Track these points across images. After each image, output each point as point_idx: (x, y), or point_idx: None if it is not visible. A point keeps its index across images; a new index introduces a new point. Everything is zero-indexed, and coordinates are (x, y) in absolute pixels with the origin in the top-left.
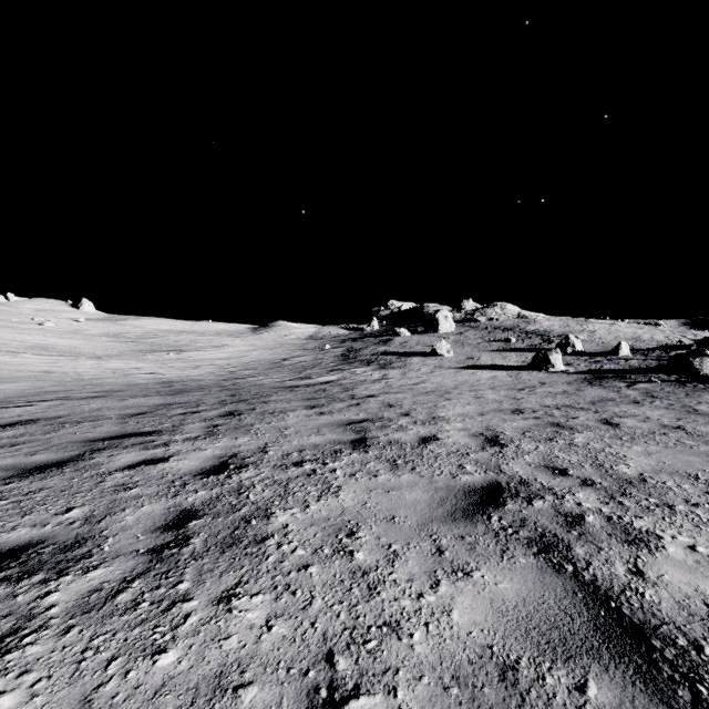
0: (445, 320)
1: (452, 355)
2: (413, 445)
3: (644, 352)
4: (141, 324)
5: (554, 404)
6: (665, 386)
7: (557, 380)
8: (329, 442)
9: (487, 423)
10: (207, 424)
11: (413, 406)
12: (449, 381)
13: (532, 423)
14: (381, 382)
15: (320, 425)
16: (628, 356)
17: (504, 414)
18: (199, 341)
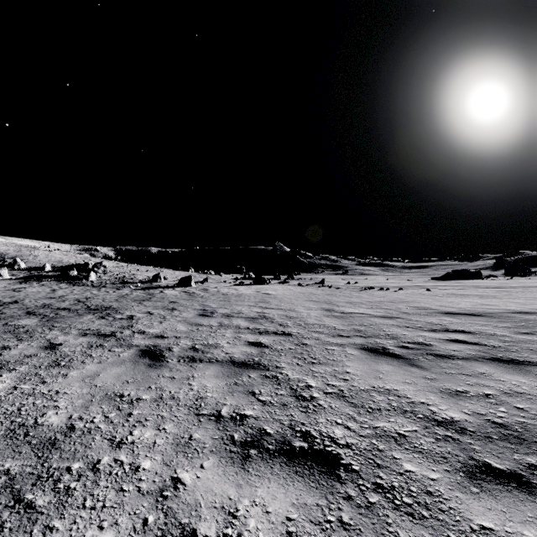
0: None
1: None
2: None
3: (59, 269)
4: None
5: None
6: (53, 282)
7: (4, 283)
8: None
9: None
10: None
11: None
12: None
13: None
14: None
15: None
16: (50, 270)
17: None
18: None
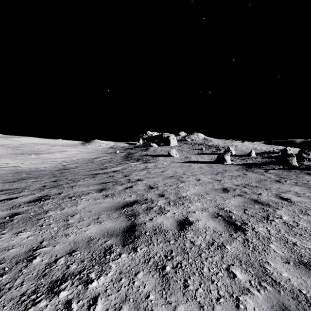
0: (173, 140)
1: (178, 156)
2: (175, 234)
3: (260, 155)
4: (20, 139)
5: (240, 184)
6: (282, 171)
7: (230, 168)
8: (103, 234)
9: (215, 202)
10: (8, 213)
11: (165, 187)
12: (179, 169)
13: (241, 200)
14: (144, 171)
15: (101, 210)
16: (255, 156)
17: (220, 193)
18: (51, 149)
